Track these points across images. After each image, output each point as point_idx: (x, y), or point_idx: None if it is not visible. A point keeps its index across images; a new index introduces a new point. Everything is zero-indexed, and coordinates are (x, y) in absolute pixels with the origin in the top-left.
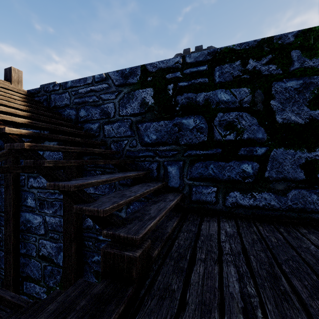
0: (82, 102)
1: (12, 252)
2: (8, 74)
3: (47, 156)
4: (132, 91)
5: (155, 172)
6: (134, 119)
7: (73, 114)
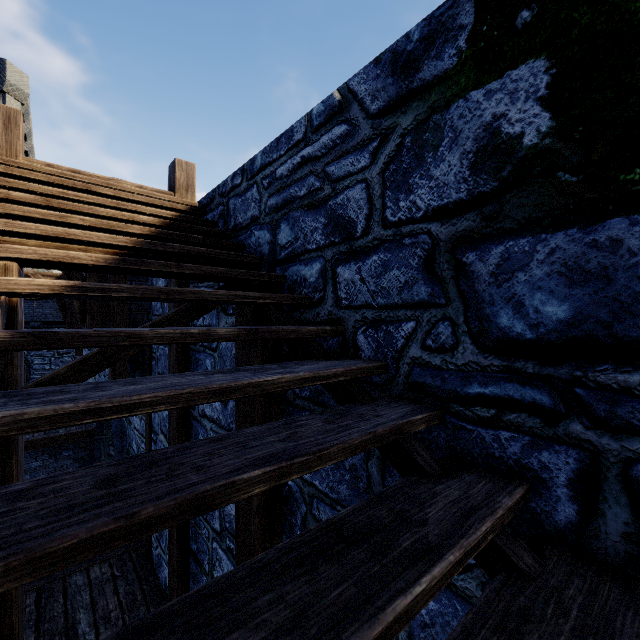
0: (283, 203)
1: (176, 544)
2: (171, 175)
3: (223, 350)
4: (436, 112)
5: (565, 499)
6: (443, 232)
7: (265, 241)
